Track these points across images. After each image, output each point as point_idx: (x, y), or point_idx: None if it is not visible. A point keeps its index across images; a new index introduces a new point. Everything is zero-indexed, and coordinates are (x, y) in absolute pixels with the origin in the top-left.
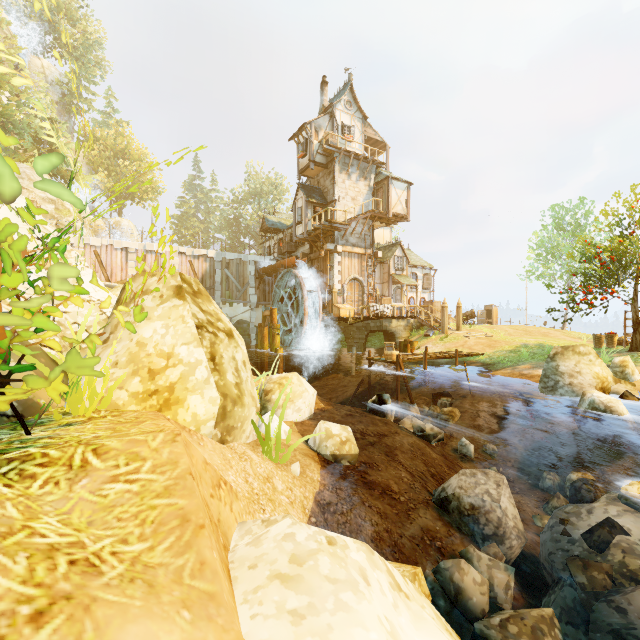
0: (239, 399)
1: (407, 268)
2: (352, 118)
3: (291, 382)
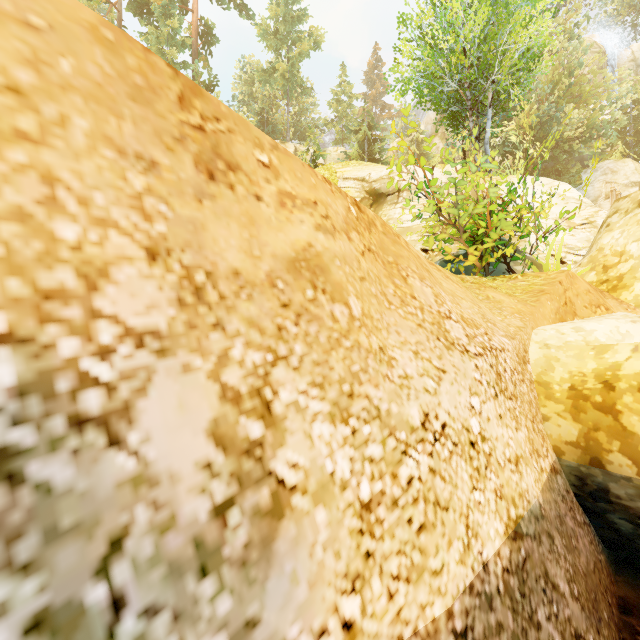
0: None
1: None
2: None
3: None
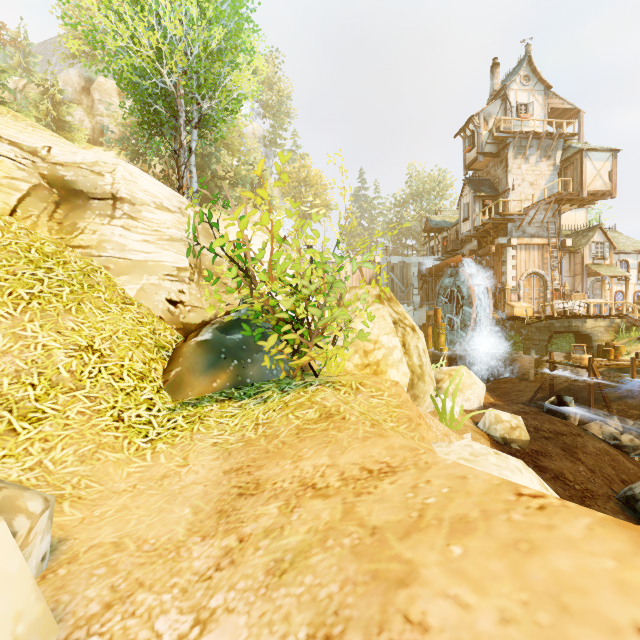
0: (421, 377)
1: (611, 255)
2: (530, 93)
3: (460, 374)
